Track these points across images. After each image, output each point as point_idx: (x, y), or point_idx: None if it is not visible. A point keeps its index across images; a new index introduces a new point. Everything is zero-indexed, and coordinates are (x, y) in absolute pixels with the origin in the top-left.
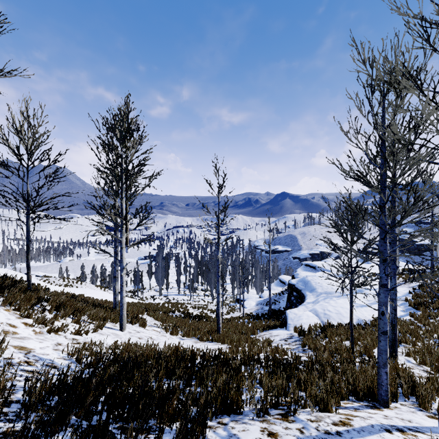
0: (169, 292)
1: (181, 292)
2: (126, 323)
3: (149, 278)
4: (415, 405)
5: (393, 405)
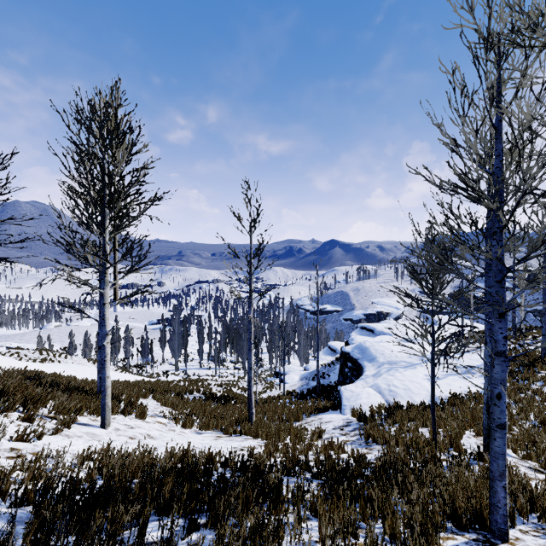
0: (188, 365)
1: (204, 365)
2: (115, 414)
3: (161, 347)
4: (539, 530)
5: (511, 533)
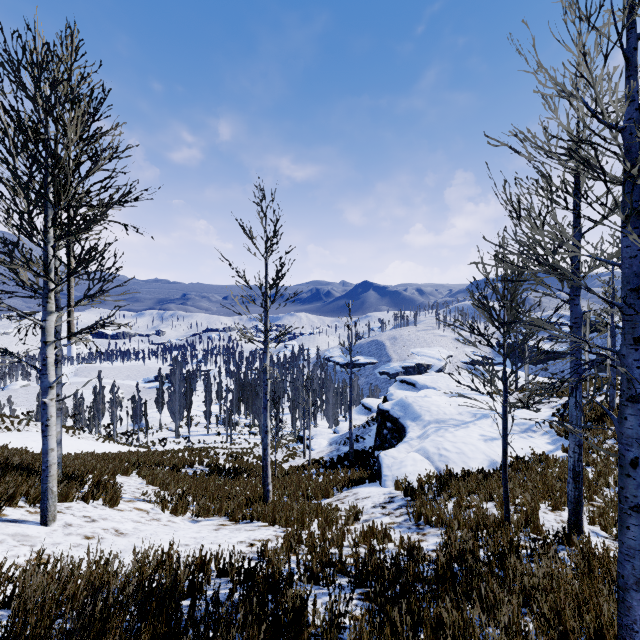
0: (192, 431)
1: (212, 430)
2: (72, 501)
3: (158, 410)
4: None
5: None
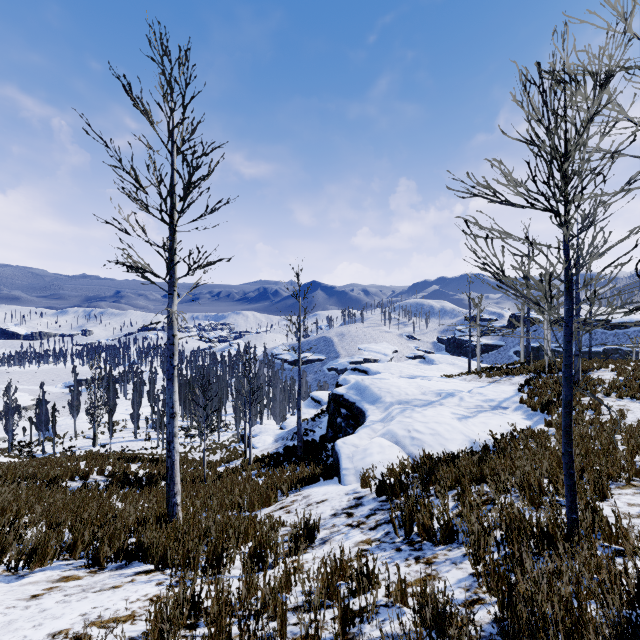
0: (115, 438)
1: (141, 435)
2: None
3: (72, 415)
4: None
5: None
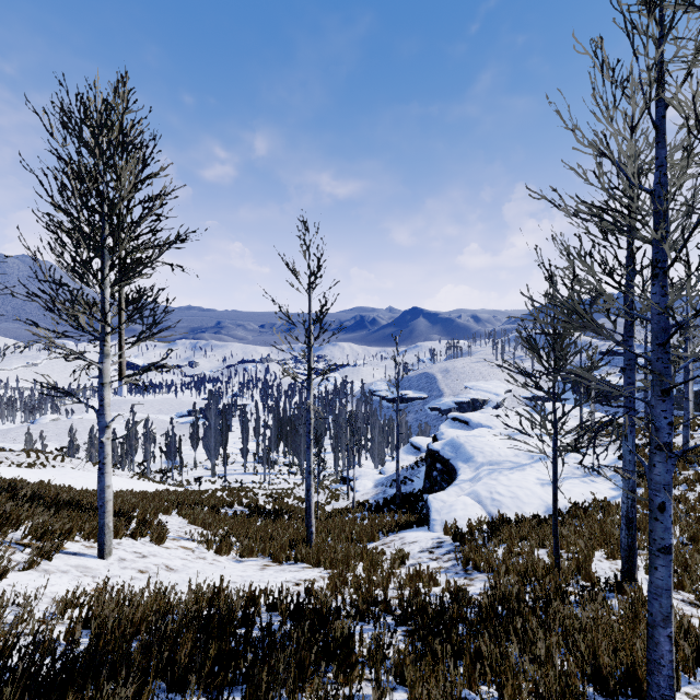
0: (228, 470)
1: (249, 469)
2: (122, 538)
3: (193, 446)
4: None
5: None
